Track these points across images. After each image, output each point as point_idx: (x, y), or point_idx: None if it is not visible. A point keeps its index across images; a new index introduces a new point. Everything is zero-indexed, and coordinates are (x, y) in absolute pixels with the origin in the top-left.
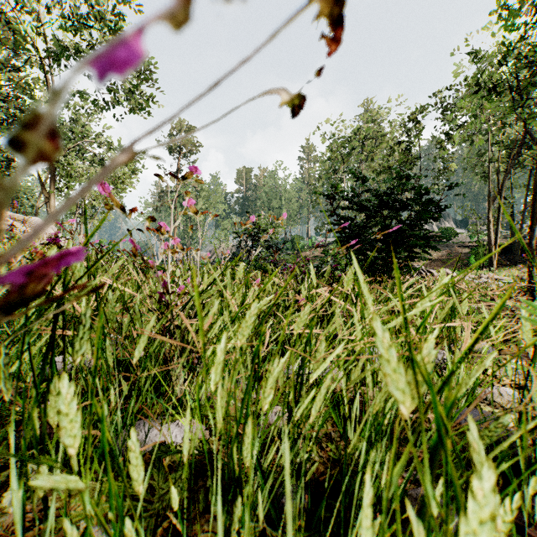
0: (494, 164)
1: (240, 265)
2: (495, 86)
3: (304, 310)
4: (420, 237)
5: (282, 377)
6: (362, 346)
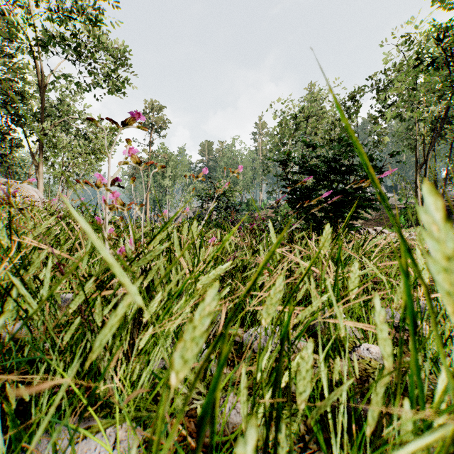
0: (420, 138)
1: (194, 223)
2: (433, 60)
3: (276, 286)
4: (363, 199)
5: (245, 402)
6: (449, 416)
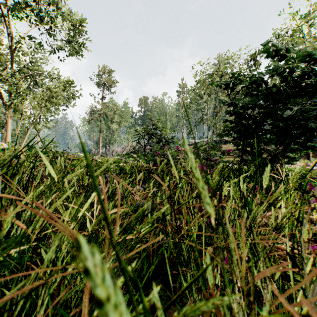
0: None
1: None
2: None
3: None
4: None
5: None
6: None
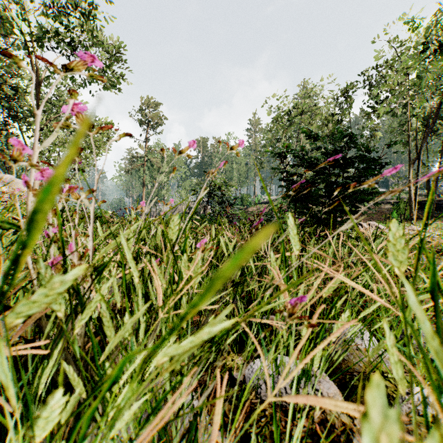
0: (412, 133)
1: (177, 218)
2: (441, 45)
3: (387, 425)
4: (363, 193)
5: None
6: None
